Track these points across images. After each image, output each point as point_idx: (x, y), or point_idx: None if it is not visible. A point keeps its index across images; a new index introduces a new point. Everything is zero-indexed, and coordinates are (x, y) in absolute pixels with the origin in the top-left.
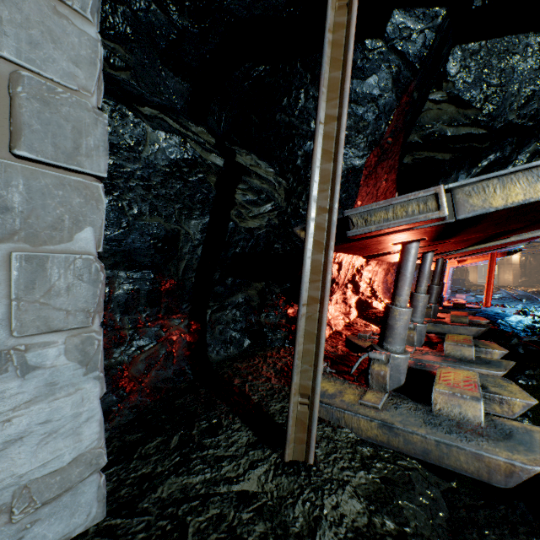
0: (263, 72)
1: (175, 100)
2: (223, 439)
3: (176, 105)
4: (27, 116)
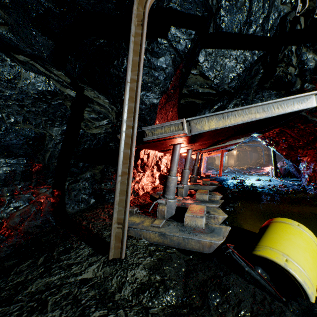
0: (103, 43)
1: (43, 51)
2: (73, 254)
3: (44, 53)
4: None
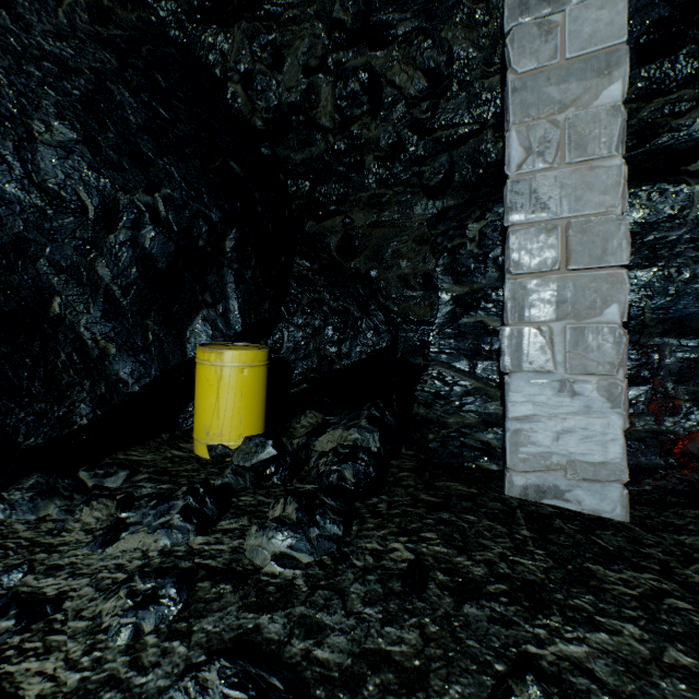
0: None
1: None
2: None
3: None
4: (573, 245)
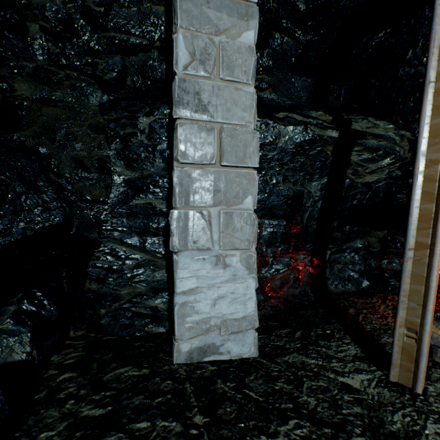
0: (383, 37)
1: (301, 95)
2: (333, 345)
3: (302, 97)
4: (225, 146)
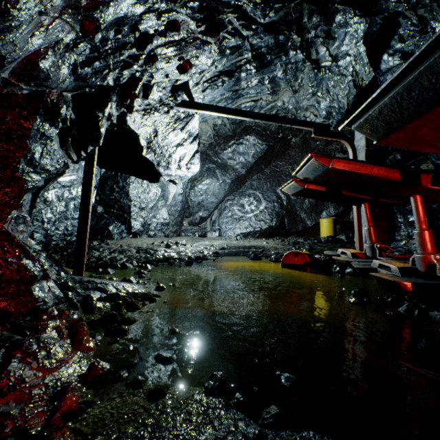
0: None
1: None
2: None
3: None
4: None
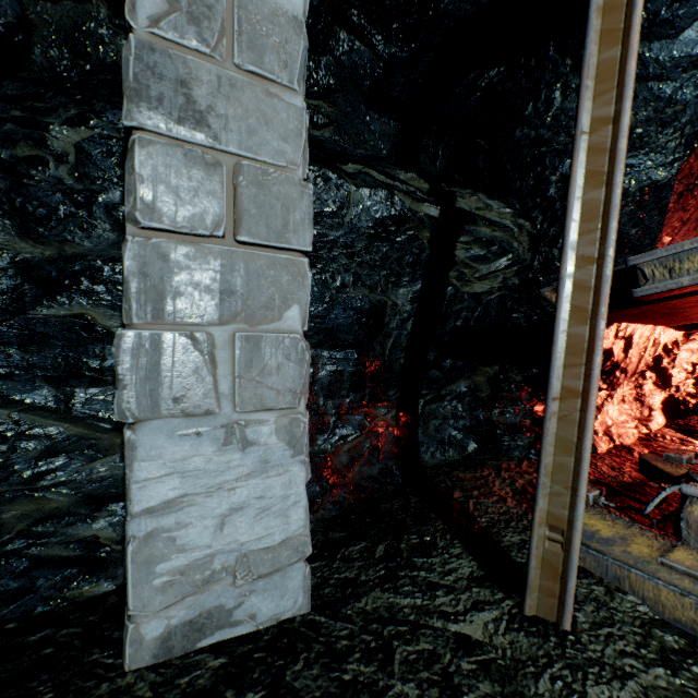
0: (495, 78)
1: (381, 146)
2: (437, 562)
3: (382, 151)
4: (246, 202)
